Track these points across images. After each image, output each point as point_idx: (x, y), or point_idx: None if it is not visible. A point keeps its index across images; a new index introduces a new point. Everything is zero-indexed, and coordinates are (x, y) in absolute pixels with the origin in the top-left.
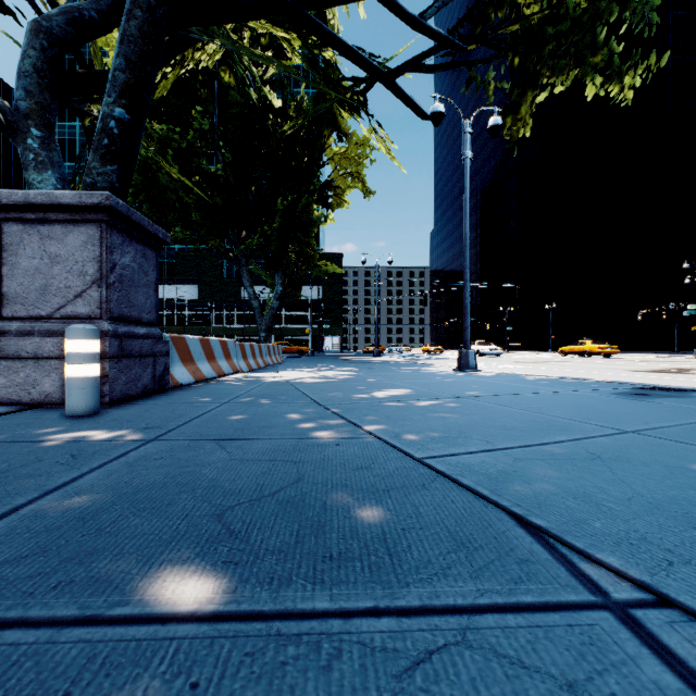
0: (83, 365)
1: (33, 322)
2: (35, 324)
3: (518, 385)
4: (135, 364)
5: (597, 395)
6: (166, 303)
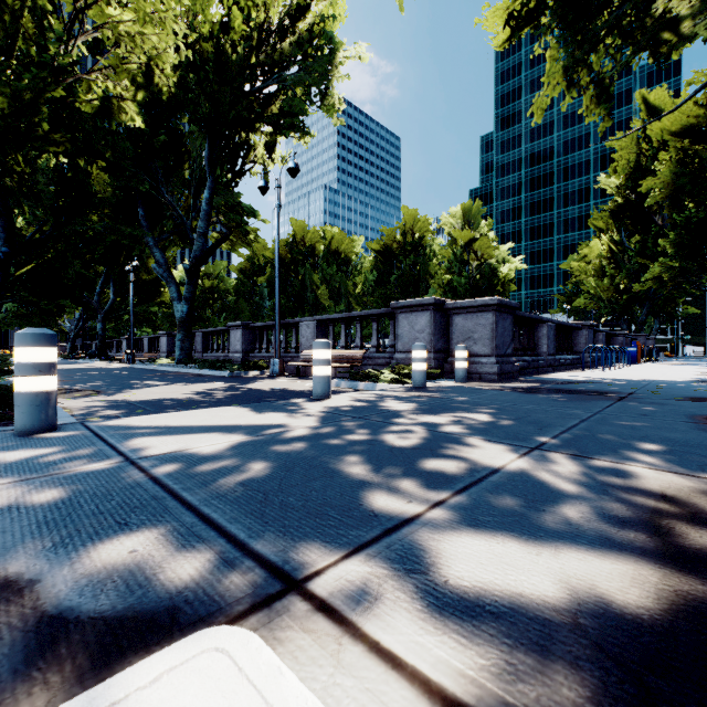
0: None
1: None
2: None
3: None
4: None
5: None
6: None
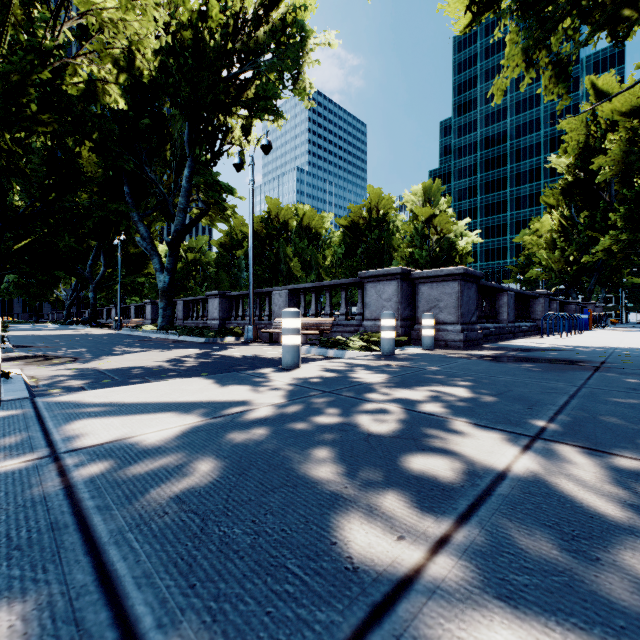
0: None
1: None
2: None
3: None
4: None
5: None
6: None
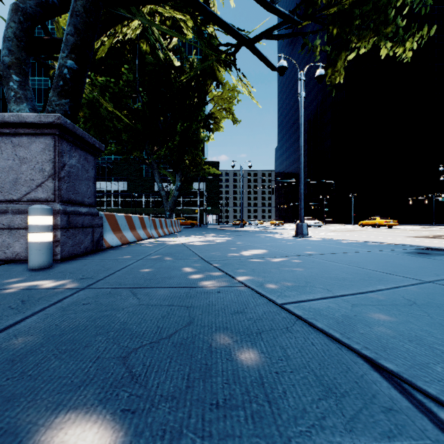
0: (40, 234)
1: (7, 204)
2: (9, 205)
3: (338, 247)
4: (79, 233)
5: (394, 254)
6: (106, 193)
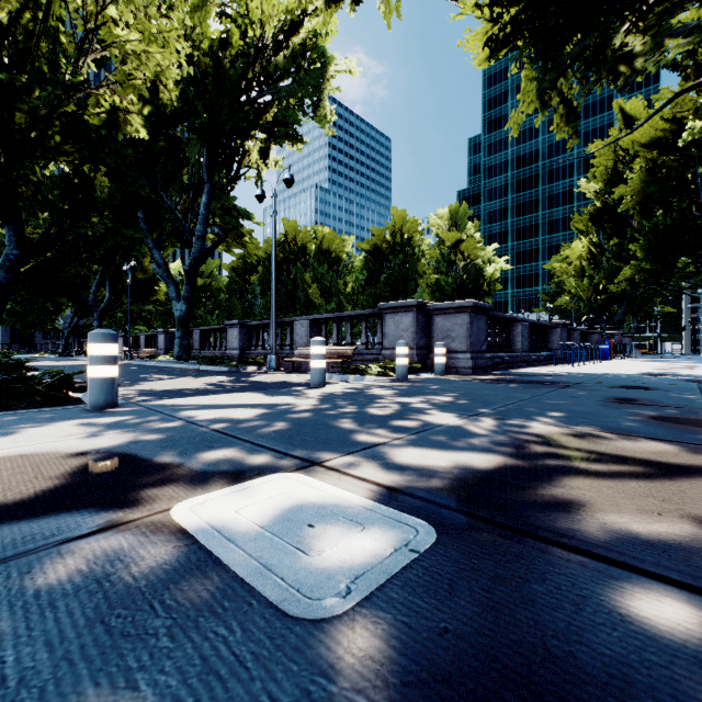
0: None
1: None
2: None
3: None
4: None
5: None
6: None
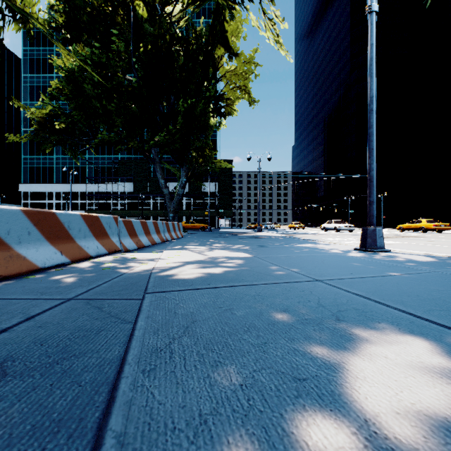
0: None
1: None
2: None
3: None
4: None
5: None
6: (112, 195)
